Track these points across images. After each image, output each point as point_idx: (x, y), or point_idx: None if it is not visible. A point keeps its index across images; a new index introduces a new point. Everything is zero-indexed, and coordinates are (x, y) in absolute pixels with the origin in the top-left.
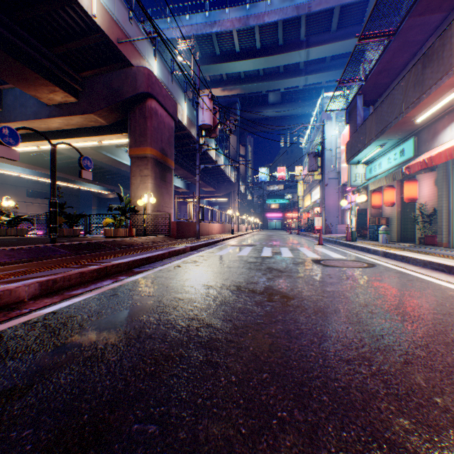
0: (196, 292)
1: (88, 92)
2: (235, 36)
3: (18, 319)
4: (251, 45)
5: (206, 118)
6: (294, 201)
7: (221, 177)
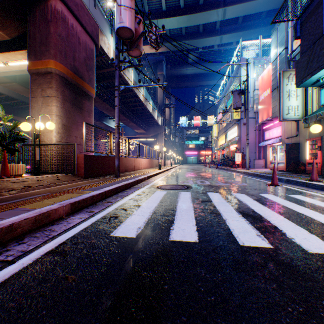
0: None
1: None
2: None
3: None
4: (176, 4)
5: (125, 19)
6: (209, 141)
7: (150, 121)
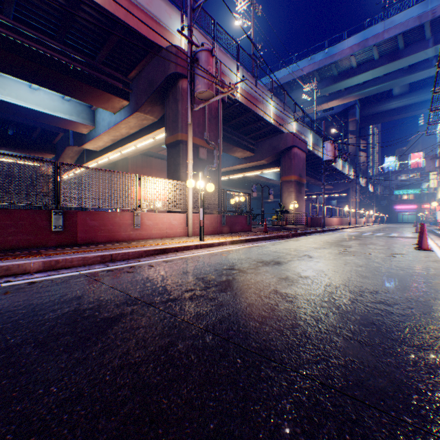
0: (331, 238)
1: (259, 150)
2: (351, 60)
3: (295, 238)
4: (368, 60)
5: (328, 156)
6: (428, 192)
7: (339, 176)
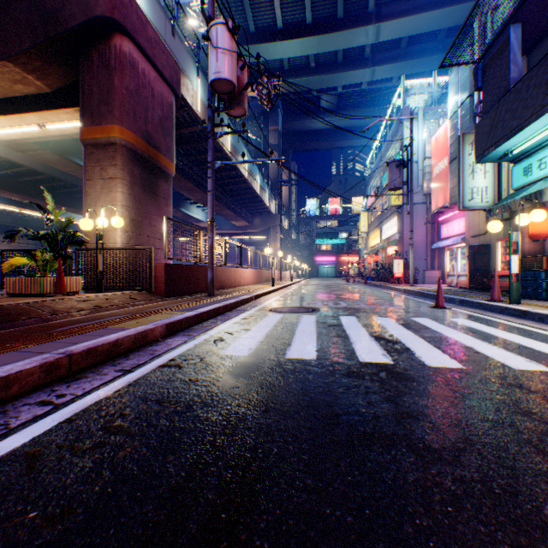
0: None
1: (0, 19)
2: (276, 2)
3: None
4: (299, 18)
5: (224, 67)
6: (354, 239)
7: (257, 207)
